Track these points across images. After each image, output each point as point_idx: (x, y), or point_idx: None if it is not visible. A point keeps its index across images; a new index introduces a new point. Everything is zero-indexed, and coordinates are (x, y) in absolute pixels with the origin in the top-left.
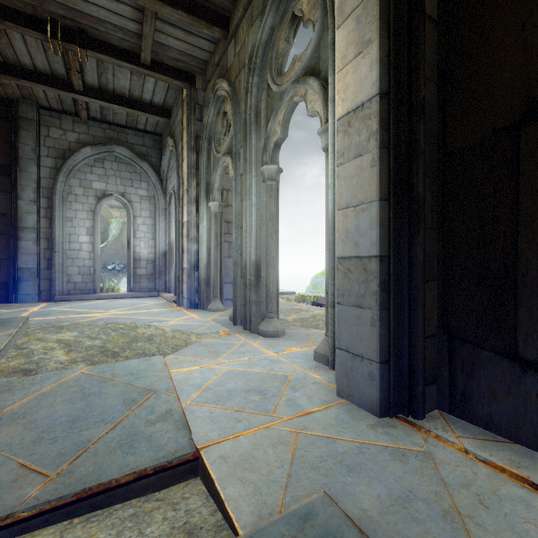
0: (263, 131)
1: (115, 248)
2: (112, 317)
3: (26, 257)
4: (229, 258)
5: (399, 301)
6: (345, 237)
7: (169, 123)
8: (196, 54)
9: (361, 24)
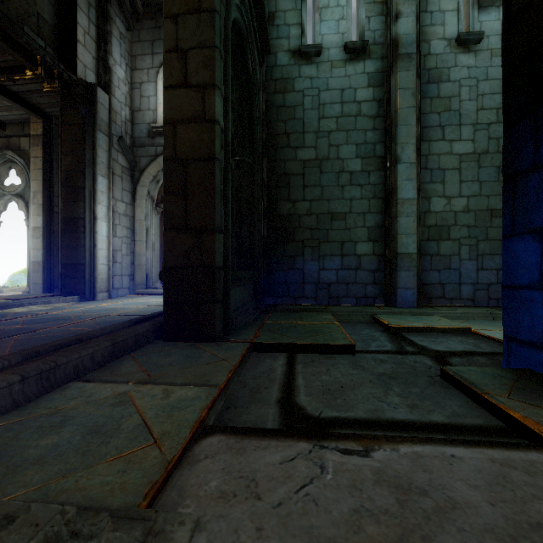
0: None
1: None
2: None
3: None
4: None
5: (48, 271)
6: (34, 256)
7: None
8: None
9: (38, 209)
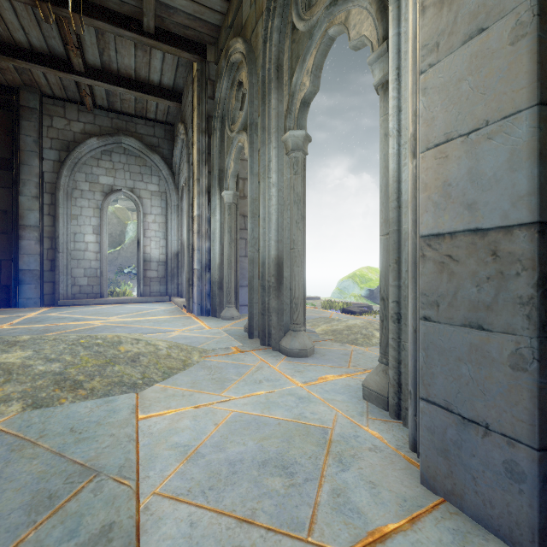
0: (286, 89)
1: (132, 251)
2: (109, 325)
3: (28, 258)
4: (245, 258)
5: None
6: (441, 197)
7: (180, 109)
8: (206, 17)
9: None
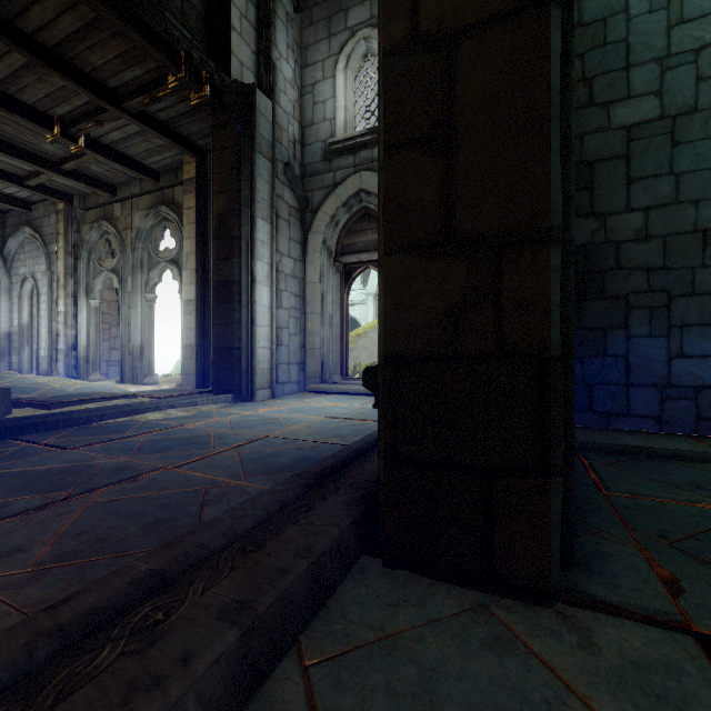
0: (146, 273)
1: None
2: None
3: None
4: (103, 342)
5: (202, 357)
6: (187, 338)
7: (26, 212)
8: (80, 189)
9: (191, 276)
